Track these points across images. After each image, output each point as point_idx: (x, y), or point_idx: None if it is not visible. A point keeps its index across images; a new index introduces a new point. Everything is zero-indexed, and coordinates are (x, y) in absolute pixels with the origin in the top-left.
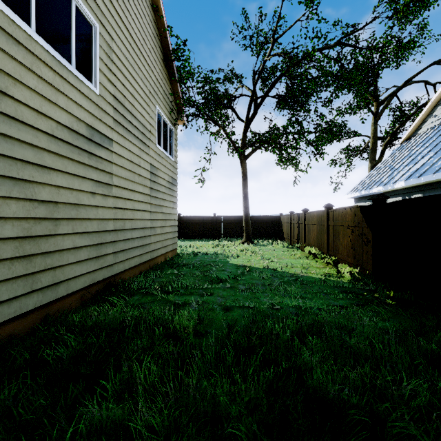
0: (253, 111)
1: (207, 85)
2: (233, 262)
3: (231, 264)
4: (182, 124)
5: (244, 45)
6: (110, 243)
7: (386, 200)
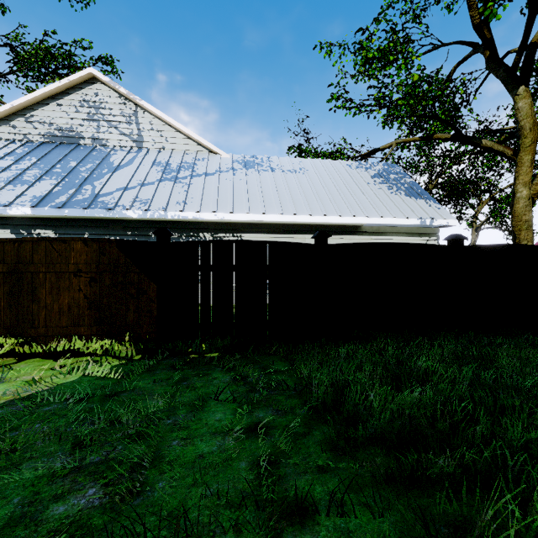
0: None
1: None
2: None
3: None
4: None
5: None
6: None
7: None
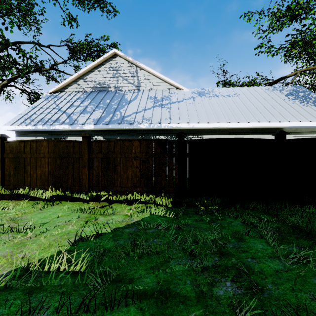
0: None
1: None
2: None
3: None
4: None
5: None
6: None
7: (66, 137)
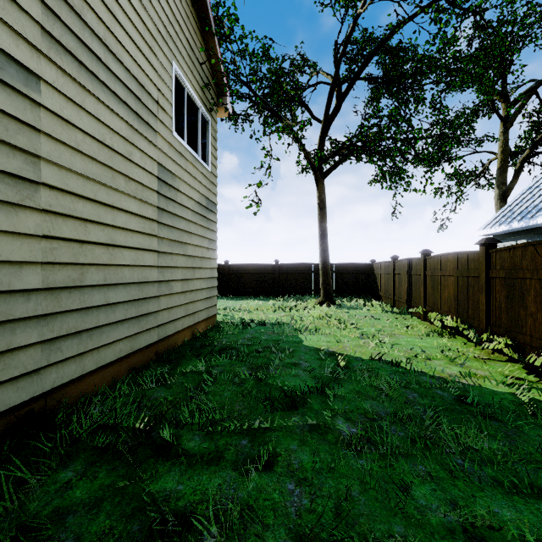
0: (336, 104)
1: (265, 61)
2: (310, 344)
3: (307, 347)
4: (226, 115)
5: (321, 3)
6: (30, 320)
7: None
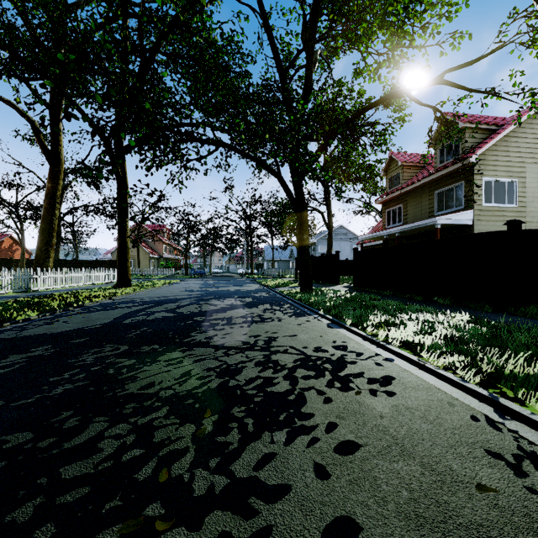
0: None
1: None
2: None
3: None
4: None
5: None
6: None
7: None
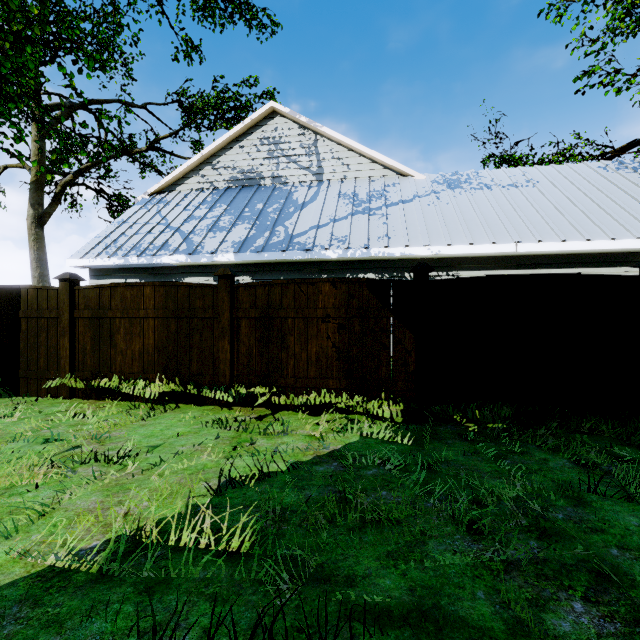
0: None
1: None
2: None
3: None
4: None
5: None
6: None
7: (182, 279)
